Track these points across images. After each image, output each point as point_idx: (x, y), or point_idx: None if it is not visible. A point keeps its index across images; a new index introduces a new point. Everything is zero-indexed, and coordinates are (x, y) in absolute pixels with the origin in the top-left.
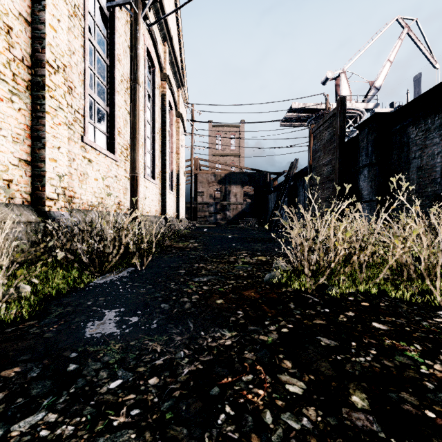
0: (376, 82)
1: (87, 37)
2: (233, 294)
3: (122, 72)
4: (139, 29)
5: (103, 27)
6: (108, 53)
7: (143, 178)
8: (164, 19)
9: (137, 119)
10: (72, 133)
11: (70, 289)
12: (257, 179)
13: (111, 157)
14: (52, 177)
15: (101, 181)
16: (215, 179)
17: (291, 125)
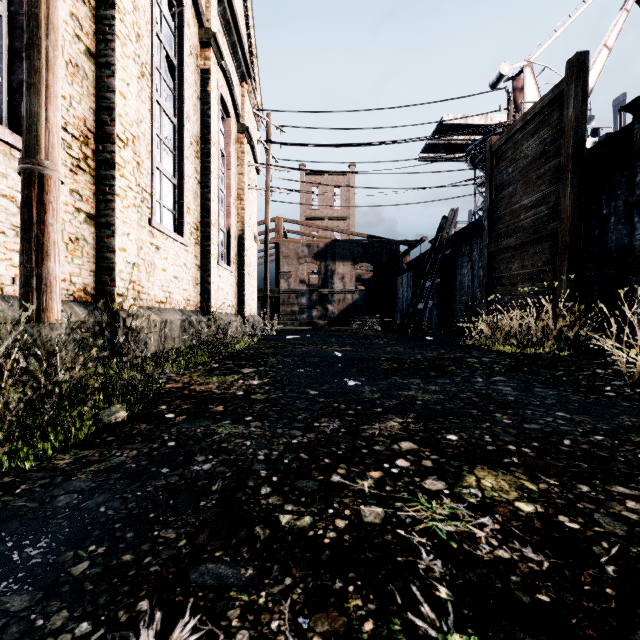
0: None
1: None
2: None
3: None
4: None
5: None
6: None
7: (148, 226)
8: None
9: None
10: None
11: None
12: (378, 251)
13: None
14: None
15: None
16: (310, 251)
17: (437, 158)
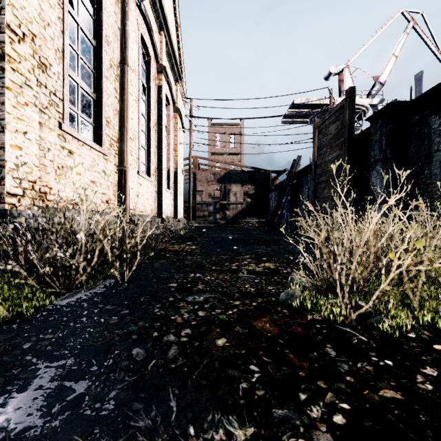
0: (381, 77)
1: (66, 9)
2: (239, 326)
3: (112, 56)
4: (127, 2)
5: (89, 3)
6: (94, 33)
7: (137, 175)
8: (159, 6)
9: (126, 105)
10: (47, 118)
11: (12, 317)
12: (257, 177)
13: (98, 149)
14: (16, 168)
15: (85, 176)
16: (215, 177)
17: (293, 122)
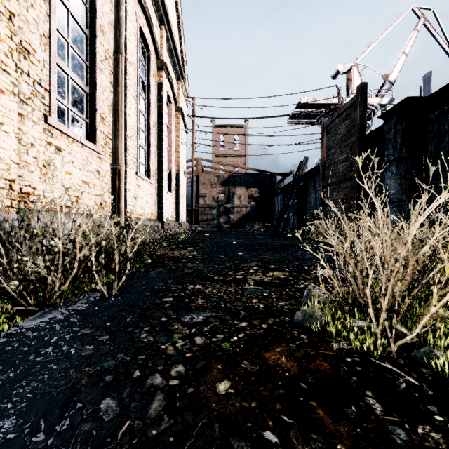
0: (391, 76)
1: None
2: (247, 361)
3: (107, 47)
4: None
5: None
6: (87, 21)
7: (136, 176)
8: None
9: (120, 97)
10: (30, 110)
11: None
12: (262, 180)
13: (90, 147)
14: None
15: (76, 175)
16: (218, 180)
17: (299, 122)
